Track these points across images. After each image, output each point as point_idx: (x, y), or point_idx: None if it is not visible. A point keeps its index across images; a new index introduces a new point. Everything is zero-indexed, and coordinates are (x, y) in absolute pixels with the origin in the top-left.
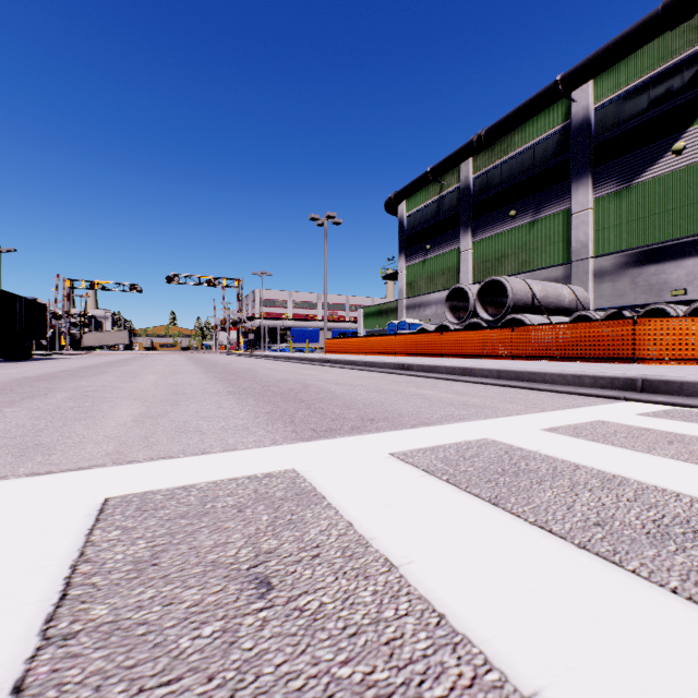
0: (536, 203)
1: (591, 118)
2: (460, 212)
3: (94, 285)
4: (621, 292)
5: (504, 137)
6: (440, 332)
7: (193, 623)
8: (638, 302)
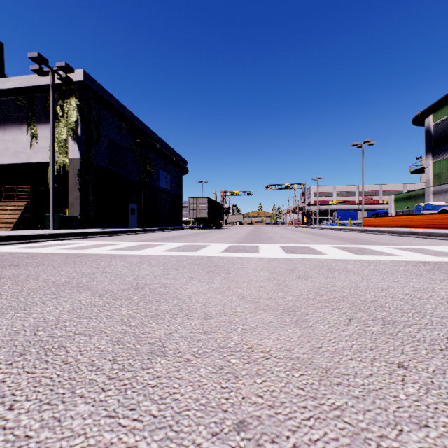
0: None
1: None
2: None
3: (232, 193)
4: None
5: None
6: None
7: (354, 250)
8: None
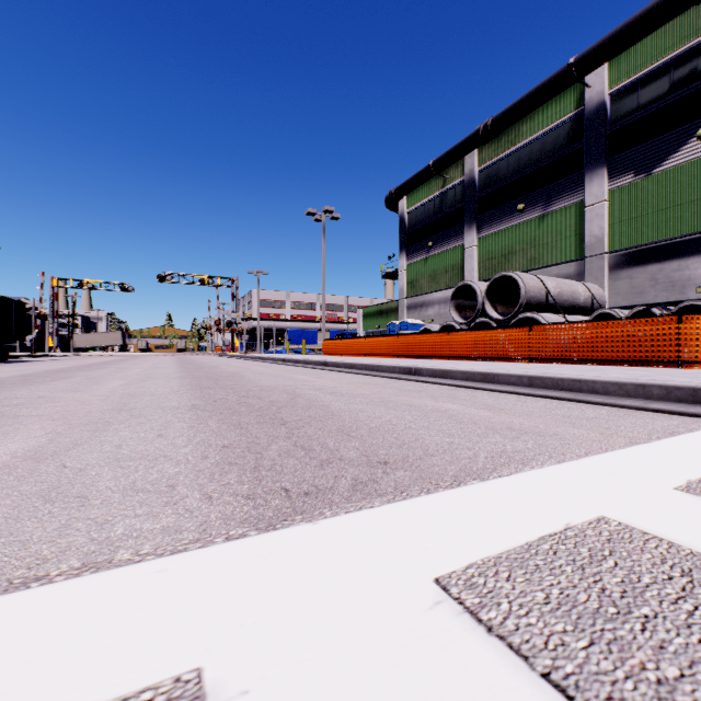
0: (545, 196)
1: (607, 104)
2: (465, 206)
3: (83, 284)
4: (639, 290)
5: (511, 127)
6: (447, 332)
7: None
8: (659, 300)
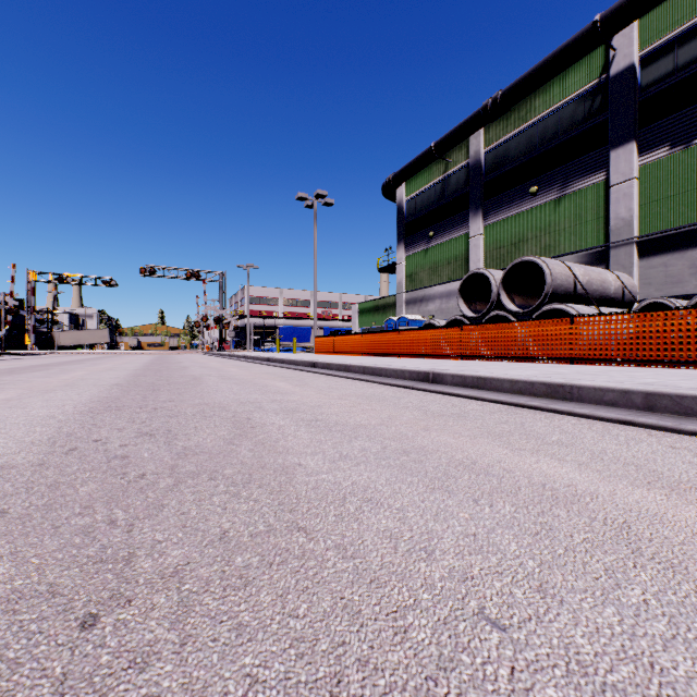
0: (562, 176)
1: (636, 68)
2: (469, 192)
3: (62, 278)
4: (676, 279)
5: (522, 102)
6: (459, 326)
7: None
8: None
